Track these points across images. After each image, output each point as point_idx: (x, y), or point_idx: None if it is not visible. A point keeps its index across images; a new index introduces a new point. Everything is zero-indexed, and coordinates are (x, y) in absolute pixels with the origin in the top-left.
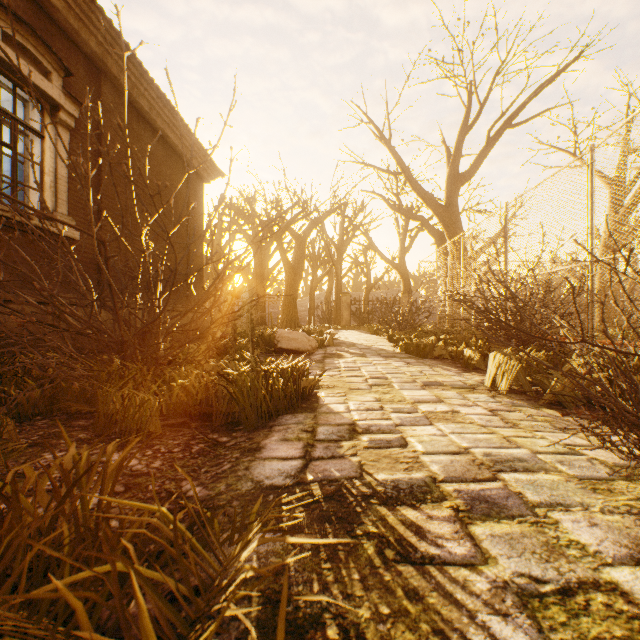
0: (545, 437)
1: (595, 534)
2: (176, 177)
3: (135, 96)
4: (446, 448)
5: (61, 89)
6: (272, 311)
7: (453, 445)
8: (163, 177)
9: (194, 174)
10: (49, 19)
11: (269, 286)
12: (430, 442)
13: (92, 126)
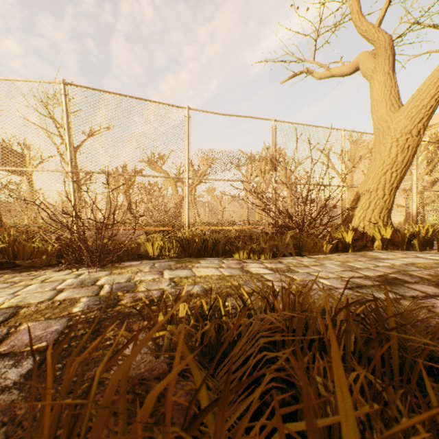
0: (51, 276)
1: (149, 276)
2: None
3: None
4: (49, 293)
5: None
6: None
7: (46, 291)
8: None
9: None
10: None
11: None
12: (29, 298)
13: None
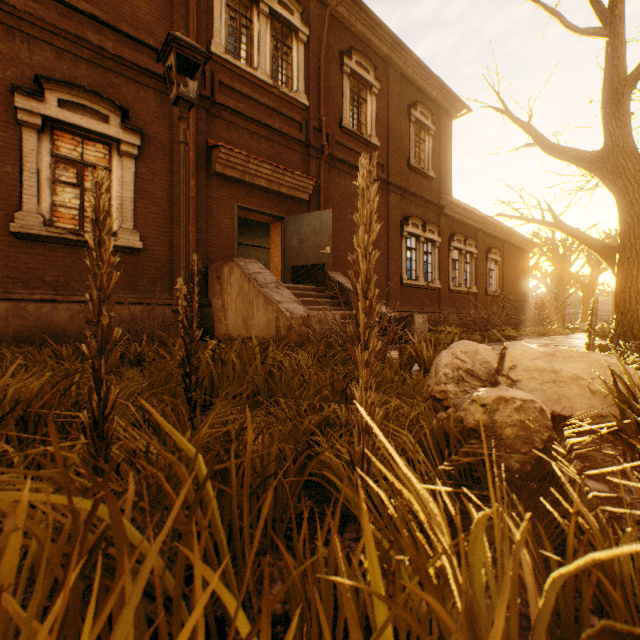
0: None
1: None
2: (519, 258)
3: (511, 242)
4: None
5: (498, 256)
6: (571, 311)
7: None
8: (515, 261)
9: (525, 252)
10: (495, 238)
11: (568, 289)
12: None
13: (501, 259)
